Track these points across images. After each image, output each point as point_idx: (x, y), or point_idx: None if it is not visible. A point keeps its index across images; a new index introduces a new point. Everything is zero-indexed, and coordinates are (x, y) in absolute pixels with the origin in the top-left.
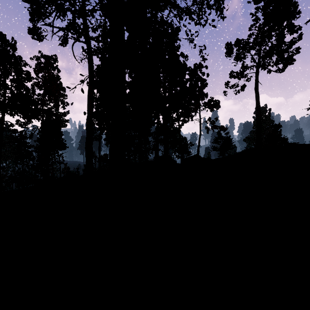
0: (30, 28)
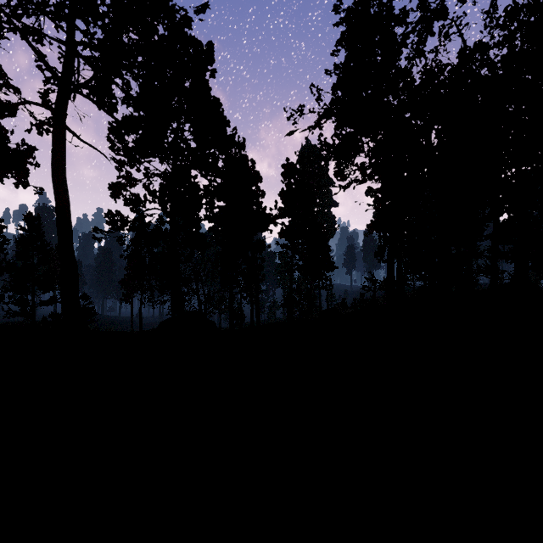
0: (335, 172)
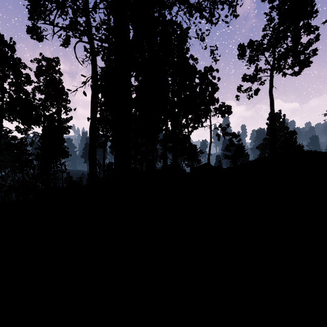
0: (29, 27)
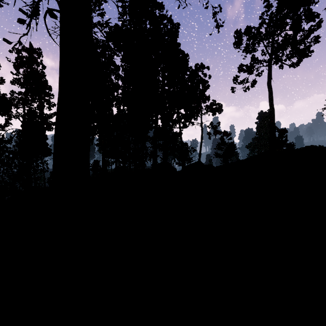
0: None
